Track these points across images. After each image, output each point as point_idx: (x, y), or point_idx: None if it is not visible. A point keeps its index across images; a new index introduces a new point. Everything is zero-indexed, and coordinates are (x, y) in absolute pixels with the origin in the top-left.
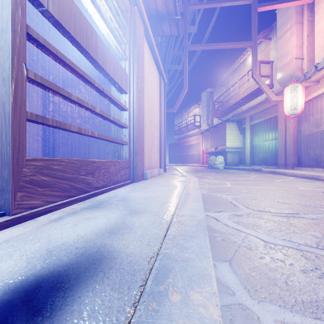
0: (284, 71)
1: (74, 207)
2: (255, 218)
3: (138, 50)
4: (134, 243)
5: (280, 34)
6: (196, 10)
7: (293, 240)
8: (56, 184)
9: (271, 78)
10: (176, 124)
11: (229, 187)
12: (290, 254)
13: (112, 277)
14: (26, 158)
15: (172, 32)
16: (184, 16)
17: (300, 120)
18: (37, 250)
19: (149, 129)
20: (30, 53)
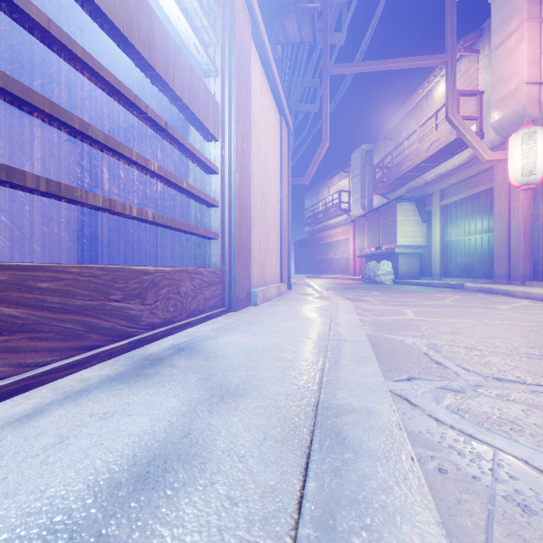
0: (506, 108)
1: (87, 376)
2: (496, 399)
3: (239, 59)
4: None
5: (497, 41)
6: (344, 5)
7: None
8: (46, 323)
9: (479, 122)
10: (308, 208)
11: (413, 320)
12: None
13: None
14: None
15: (302, 36)
16: (323, 15)
17: (538, 195)
18: None
19: (261, 211)
20: (50, 80)
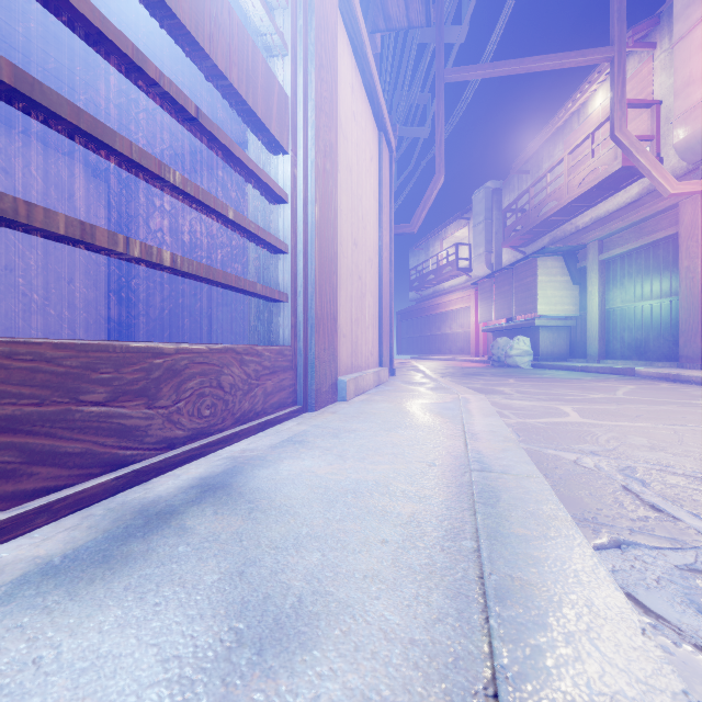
0: (696, 121)
1: (7, 559)
2: None
3: (320, 33)
4: None
5: (682, 29)
6: None
7: None
8: None
9: (655, 143)
10: (415, 267)
11: (581, 425)
12: None
13: None
14: None
15: (411, 17)
16: (437, 2)
17: None
18: None
19: (352, 264)
20: (64, 89)
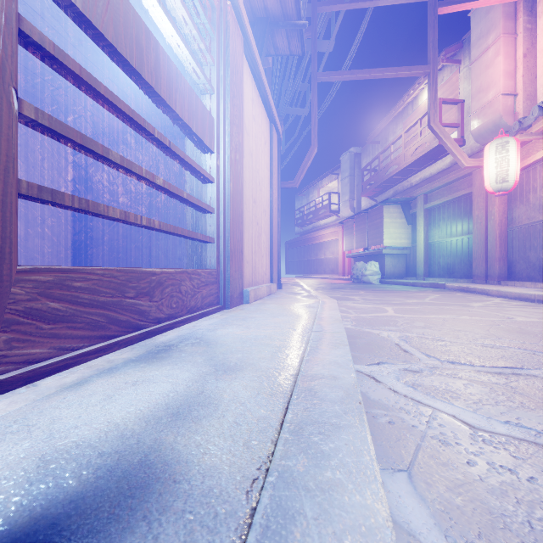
0: (484, 117)
1: (112, 358)
2: (446, 377)
3: (233, 77)
4: (219, 442)
5: (476, 54)
6: (333, 14)
7: (525, 424)
8: (79, 316)
9: (460, 129)
10: (299, 208)
11: (392, 317)
12: (526, 456)
13: (165, 535)
14: (18, 267)
15: (292, 49)
16: (312, 24)
17: (512, 201)
18: (19, 458)
19: (252, 215)
20: (48, 86)
